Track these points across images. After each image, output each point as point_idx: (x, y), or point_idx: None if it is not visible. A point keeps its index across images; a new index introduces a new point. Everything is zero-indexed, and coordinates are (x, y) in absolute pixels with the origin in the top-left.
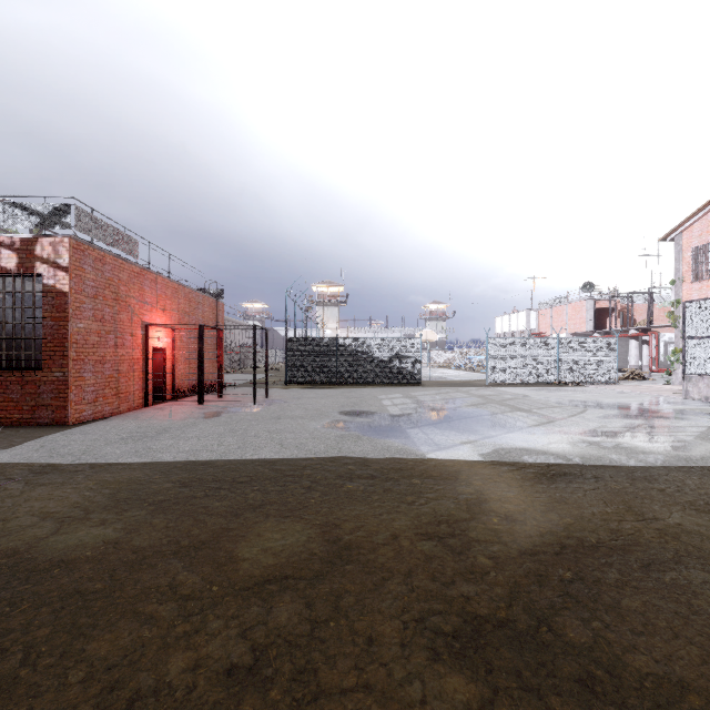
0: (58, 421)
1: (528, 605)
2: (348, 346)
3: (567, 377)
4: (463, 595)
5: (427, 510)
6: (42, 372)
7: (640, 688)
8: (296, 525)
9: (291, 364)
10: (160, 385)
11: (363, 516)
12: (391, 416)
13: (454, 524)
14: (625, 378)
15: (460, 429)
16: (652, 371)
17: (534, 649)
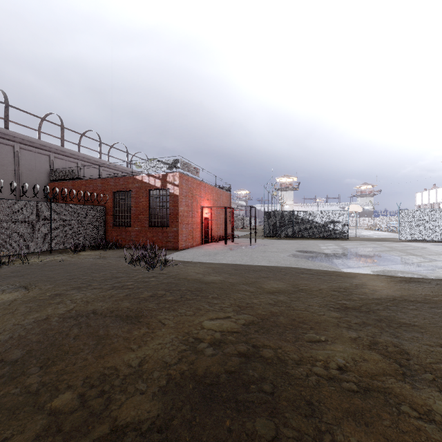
0: (174, 248)
1: (368, 307)
2: (300, 216)
3: None
4: (343, 303)
5: (336, 285)
6: (169, 228)
7: (398, 323)
8: (281, 283)
9: (266, 226)
10: (206, 235)
11: (307, 283)
12: (324, 254)
13: (347, 289)
14: None
15: (365, 261)
16: None
17: (364, 313)
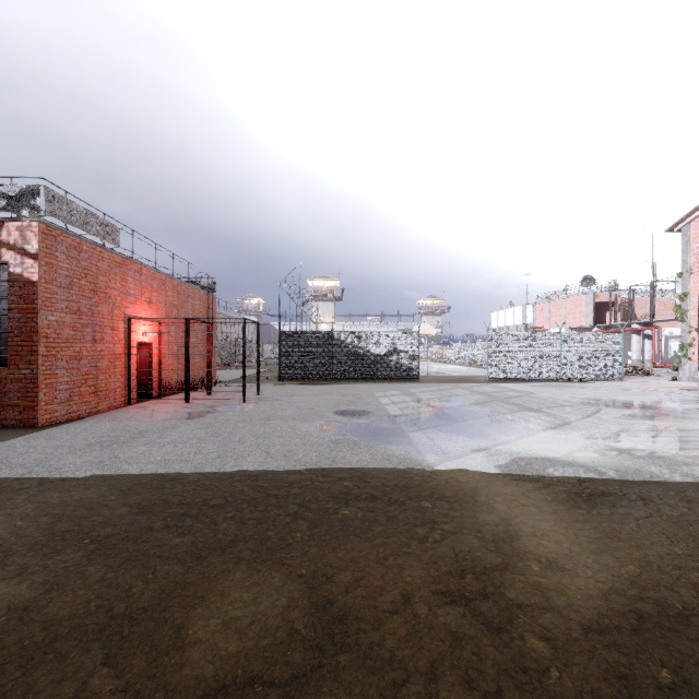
0: (25, 422)
1: None
2: (344, 341)
3: (570, 373)
4: None
5: (445, 551)
6: (8, 369)
7: None
8: (275, 577)
9: (285, 359)
10: (145, 382)
11: (362, 561)
12: (390, 417)
13: (482, 574)
14: (628, 374)
15: (469, 433)
16: (656, 366)
17: None
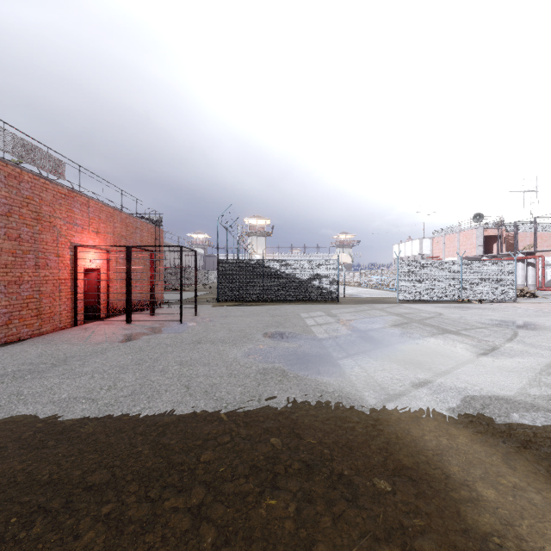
0: None
1: None
2: (273, 267)
3: (469, 295)
4: None
5: None
6: None
7: None
8: None
9: (222, 283)
10: (94, 304)
11: None
12: (317, 340)
13: None
14: (517, 296)
15: (400, 361)
16: (539, 289)
17: None
